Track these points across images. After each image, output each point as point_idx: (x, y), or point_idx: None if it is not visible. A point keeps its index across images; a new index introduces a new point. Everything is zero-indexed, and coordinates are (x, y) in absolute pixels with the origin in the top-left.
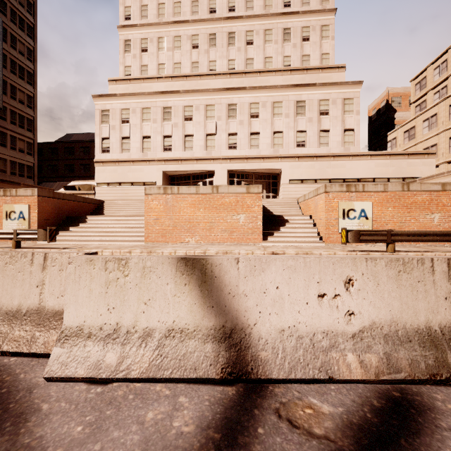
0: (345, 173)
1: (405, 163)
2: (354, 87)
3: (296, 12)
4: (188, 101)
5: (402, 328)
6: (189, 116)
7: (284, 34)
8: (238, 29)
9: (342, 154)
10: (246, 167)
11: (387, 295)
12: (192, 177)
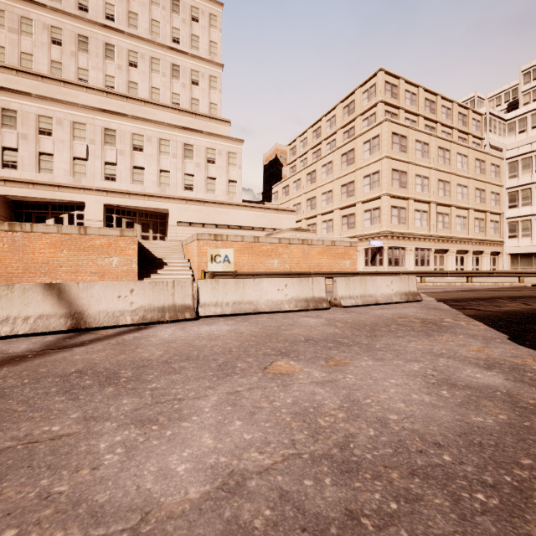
0: (230, 220)
1: (275, 216)
2: (237, 144)
3: (185, 52)
4: (45, 110)
5: (153, 307)
6: (47, 130)
7: (173, 69)
8: (118, 43)
9: (227, 203)
10: (128, 203)
11: (149, 295)
12: (52, 207)
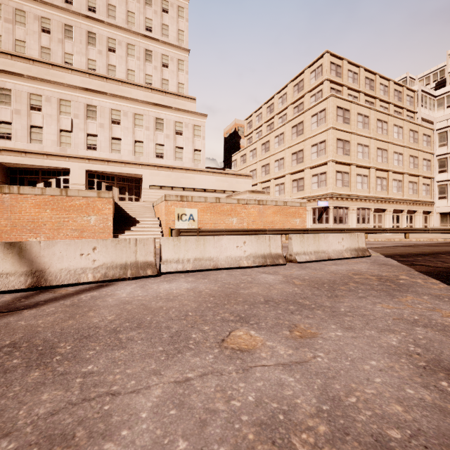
0: (195, 183)
1: (235, 180)
2: (201, 118)
3: (157, 39)
4: (36, 89)
5: (116, 264)
6: (38, 106)
7: (146, 54)
8: (99, 32)
9: (192, 169)
10: (107, 169)
11: (111, 253)
12: (42, 173)
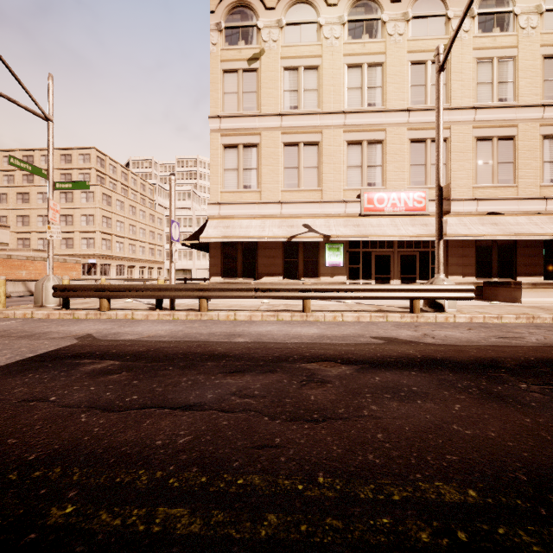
0: None
1: None
2: None
3: None
4: None
5: None
6: None
7: None
8: None
9: None
10: None
11: None
12: None
